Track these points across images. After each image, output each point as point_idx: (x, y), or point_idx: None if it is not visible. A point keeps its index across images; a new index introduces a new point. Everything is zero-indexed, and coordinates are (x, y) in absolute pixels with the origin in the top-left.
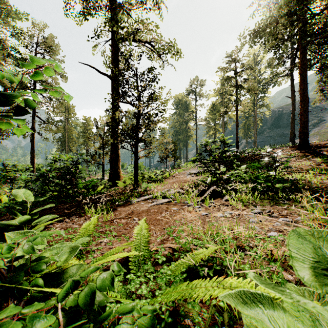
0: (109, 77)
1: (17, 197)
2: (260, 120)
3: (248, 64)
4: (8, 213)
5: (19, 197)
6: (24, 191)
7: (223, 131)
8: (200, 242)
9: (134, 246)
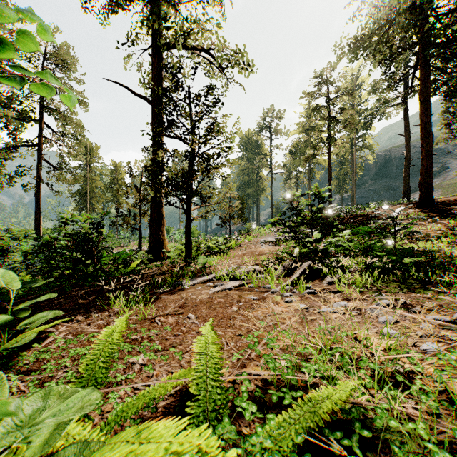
0: (149, 101)
1: None
2: (361, 167)
3: (345, 88)
4: None
5: None
6: (2, 273)
7: (309, 182)
8: (313, 368)
9: (195, 380)
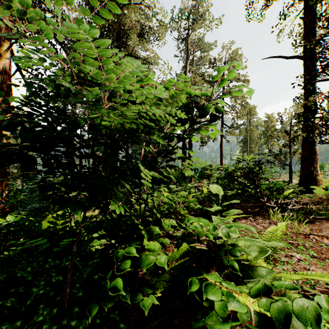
0: (300, 57)
1: (213, 190)
2: None
3: None
4: (207, 201)
5: (214, 190)
6: (217, 186)
7: None
8: None
9: None
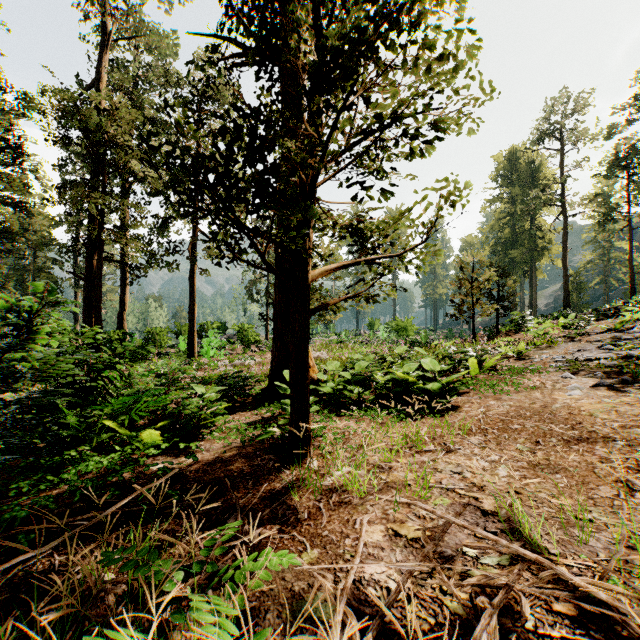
0: None
1: None
2: None
3: None
4: None
5: None
6: None
7: None
8: None
9: None
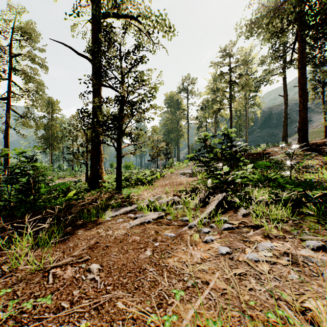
0: (90, 60)
1: None
2: (252, 119)
3: (242, 60)
4: None
5: None
6: None
7: (215, 130)
8: None
9: None
